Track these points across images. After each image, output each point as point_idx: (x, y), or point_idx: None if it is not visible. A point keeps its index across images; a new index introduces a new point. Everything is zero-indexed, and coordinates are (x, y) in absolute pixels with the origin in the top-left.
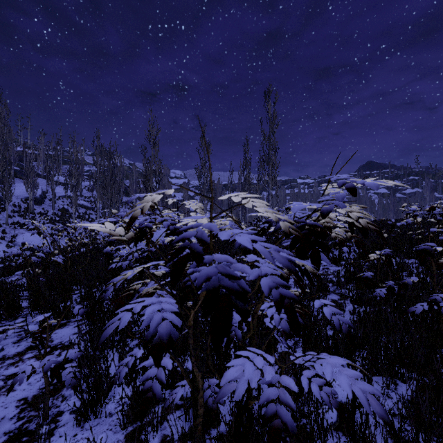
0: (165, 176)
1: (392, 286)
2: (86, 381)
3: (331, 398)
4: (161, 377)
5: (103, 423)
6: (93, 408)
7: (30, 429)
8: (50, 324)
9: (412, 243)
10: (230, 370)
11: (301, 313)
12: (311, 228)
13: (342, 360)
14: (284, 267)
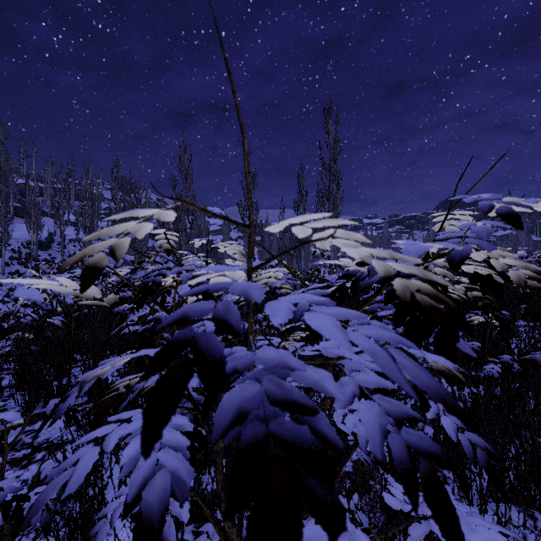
0: (201, 215)
1: (510, 362)
2: (63, 518)
3: None
4: (169, 538)
5: None
6: None
7: None
8: (15, 426)
9: (518, 300)
10: None
11: None
12: None
13: (496, 534)
14: (434, 398)
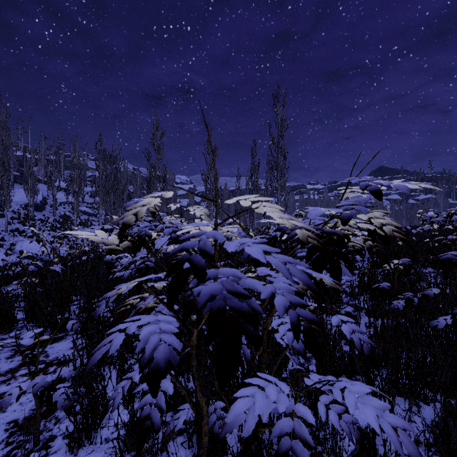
0: (170, 182)
1: (411, 297)
2: (80, 403)
3: (351, 428)
4: (161, 403)
5: (98, 451)
6: (87, 433)
7: (18, 456)
8: (42, 340)
9: (429, 252)
10: (238, 403)
11: (316, 330)
12: (328, 236)
13: (366, 387)
14: (304, 285)
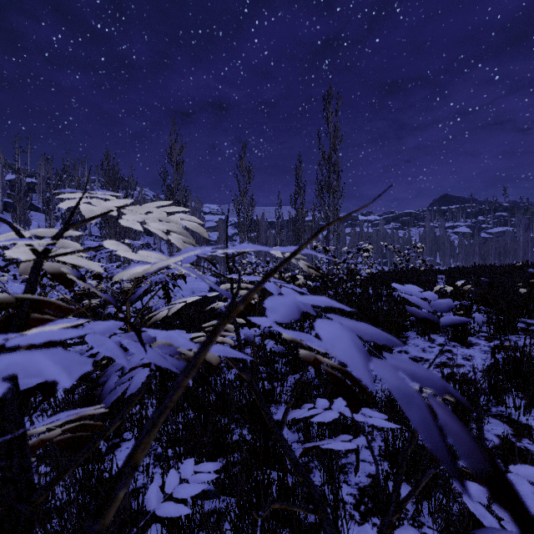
0: (197, 211)
1: None
2: None
3: None
4: None
5: None
6: None
7: None
8: None
9: None
10: None
11: None
12: None
13: None
14: None
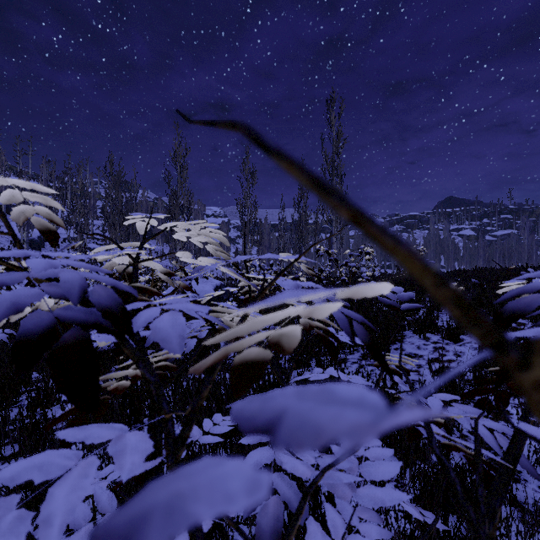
0: (200, 214)
1: None
2: None
3: None
4: None
5: None
6: None
7: None
8: None
9: None
10: None
11: None
12: None
13: None
14: None
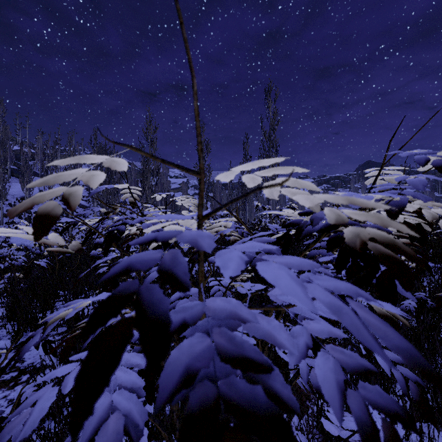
0: (164, 176)
1: (424, 298)
2: (39, 437)
3: None
4: None
5: None
6: None
7: None
8: None
9: (427, 245)
10: None
11: None
12: None
13: None
14: (409, 363)
